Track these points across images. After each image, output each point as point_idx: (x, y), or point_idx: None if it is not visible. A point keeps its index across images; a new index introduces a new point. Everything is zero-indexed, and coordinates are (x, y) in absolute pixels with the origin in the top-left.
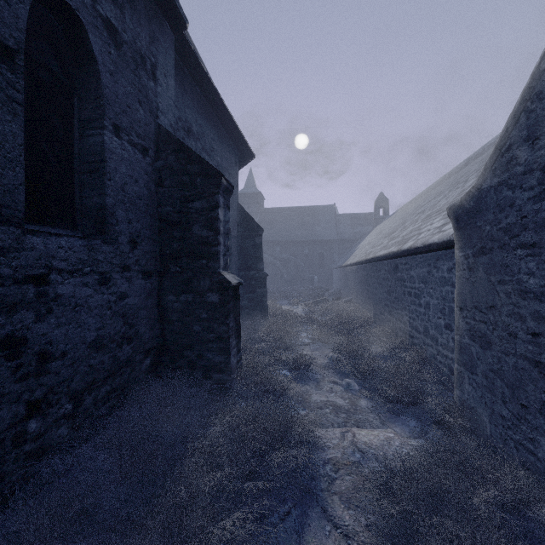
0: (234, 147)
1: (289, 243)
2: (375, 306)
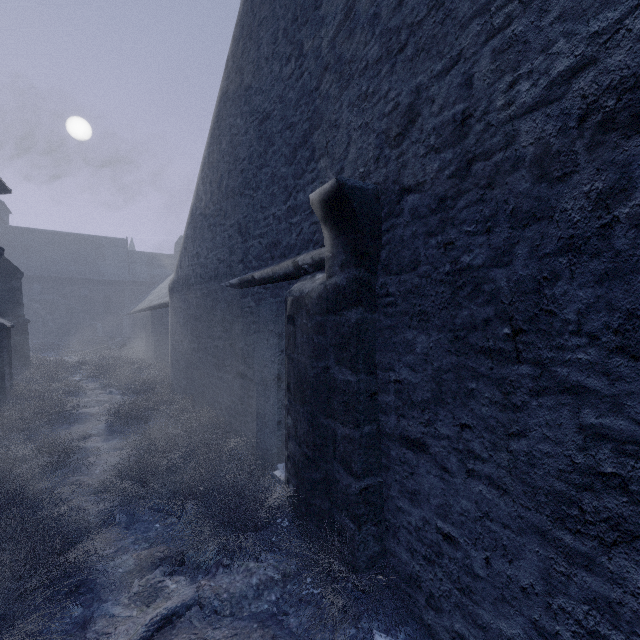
0: None
1: (57, 281)
2: (153, 347)
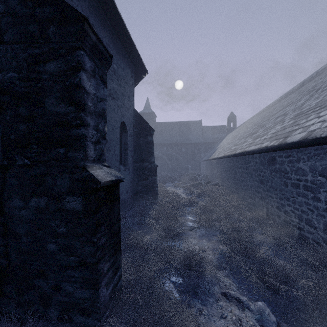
0: (130, 63)
1: (172, 145)
2: (244, 190)
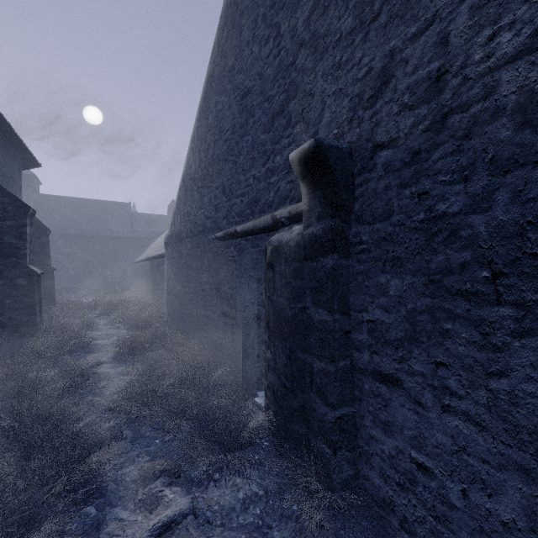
0: (18, 155)
1: (76, 237)
2: (151, 291)
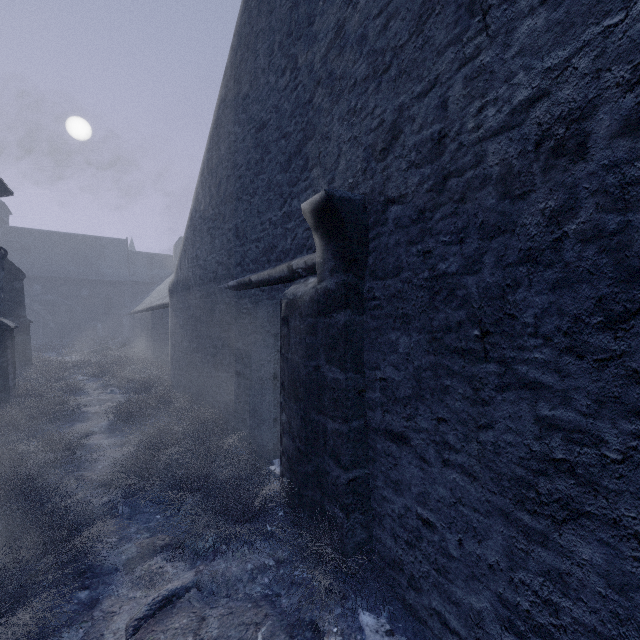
0: None
1: (57, 281)
2: (153, 347)
